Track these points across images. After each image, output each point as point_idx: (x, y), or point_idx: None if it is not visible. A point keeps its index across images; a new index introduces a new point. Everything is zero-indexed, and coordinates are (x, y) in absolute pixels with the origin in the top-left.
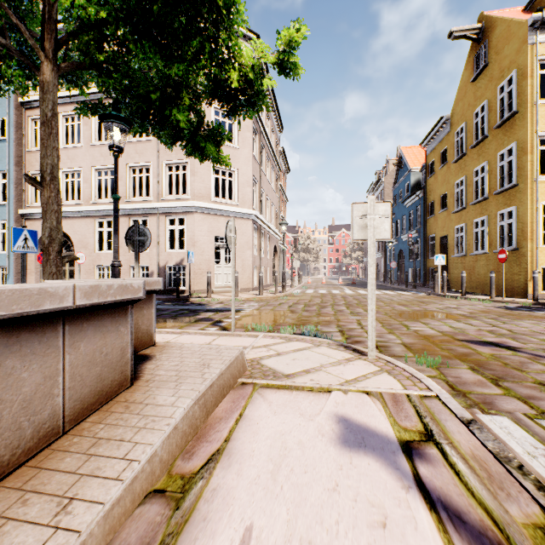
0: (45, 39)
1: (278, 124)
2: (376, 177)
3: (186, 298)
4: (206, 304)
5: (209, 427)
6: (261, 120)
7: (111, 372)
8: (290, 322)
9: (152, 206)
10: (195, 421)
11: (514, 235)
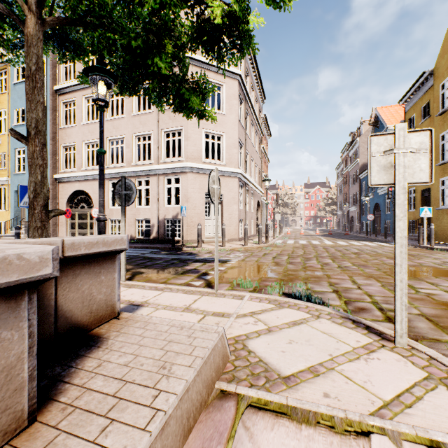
0: None
1: (260, 94)
2: (350, 138)
3: (179, 247)
4: (196, 253)
5: None
6: (245, 89)
7: None
8: (277, 277)
9: (152, 168)
10: None
11: None
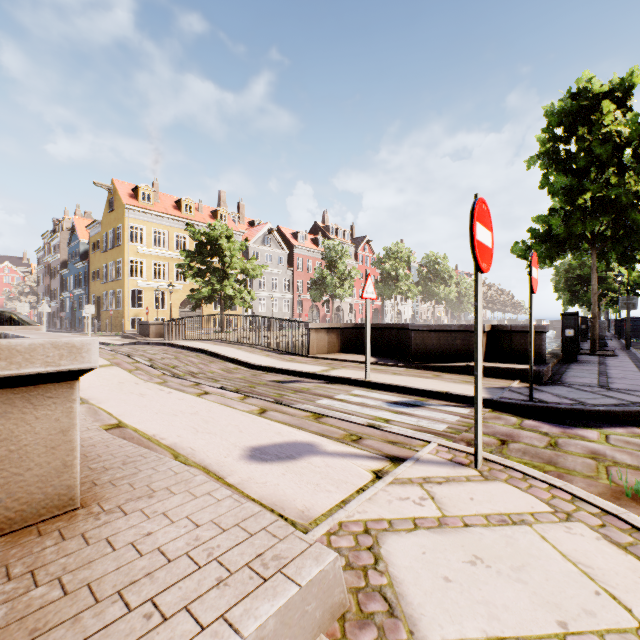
0: None
1: None
2: (54, 224)
3: None
4: None
5: None
6: None
7: None
8: None
9: None
10: None
11: (121, 302)
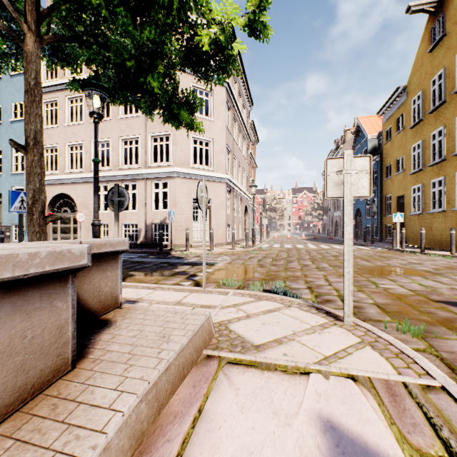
0: (27, 11)
1: (248, 101)
2: (335, 145)
3: (167, 252)
4: (184, 257)
5: (158, 431)
6: (233, 96)
7: (40, 359)
8: (260, 277)
9: (140, 172)
10: (140, 425)
11: None
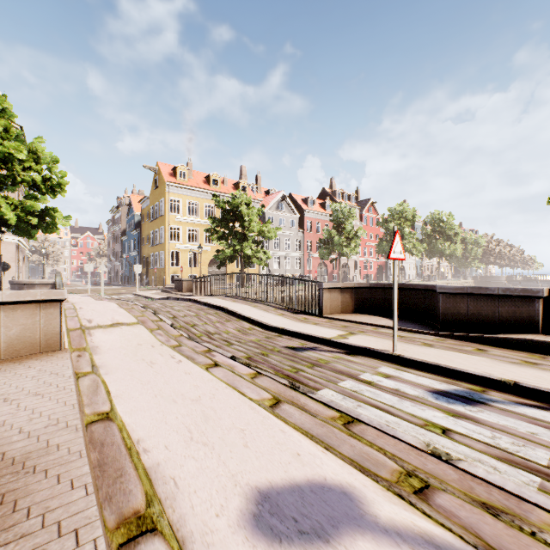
0: None
1: None
2: (118, 202)
3: None
4: None
5: None
6: None
7: None
8: None
9: None
10: None
11: (163, 262)
